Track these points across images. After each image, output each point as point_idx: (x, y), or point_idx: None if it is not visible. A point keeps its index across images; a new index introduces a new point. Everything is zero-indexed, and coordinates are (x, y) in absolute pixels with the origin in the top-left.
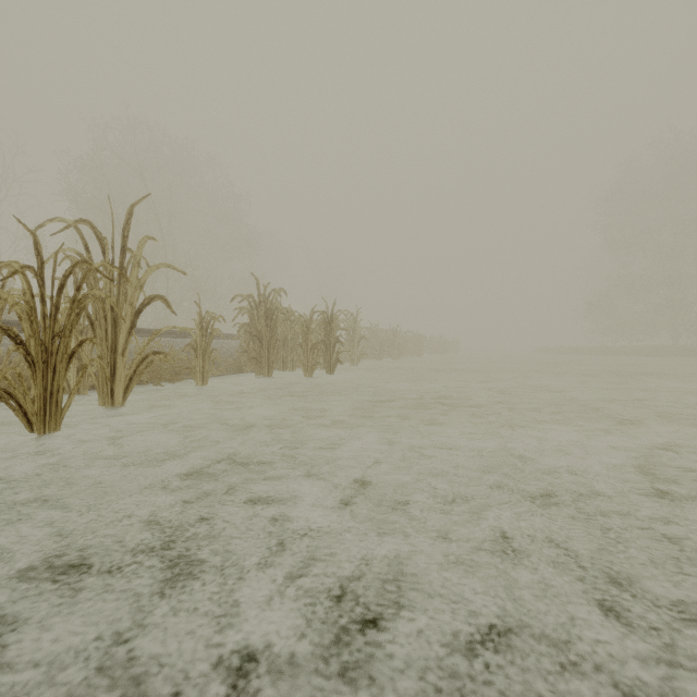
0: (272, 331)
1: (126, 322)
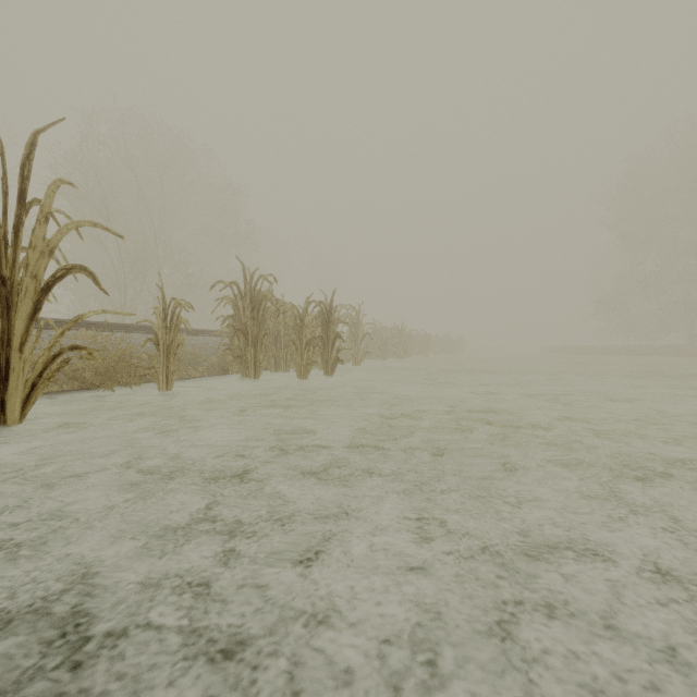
0: (260, 324)
1: (27, 302)
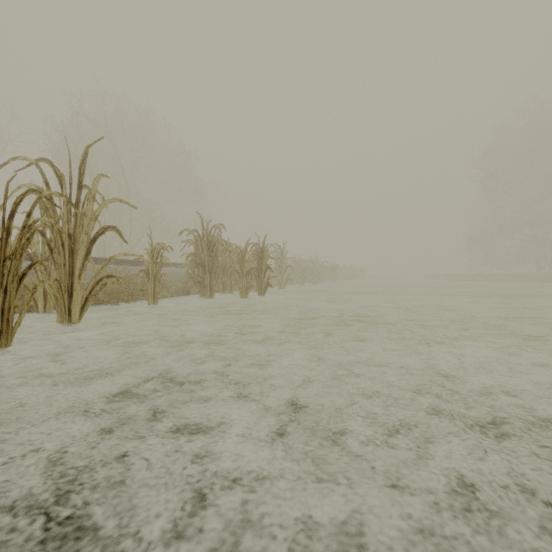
0: (214, 260)
1: (82, 249)
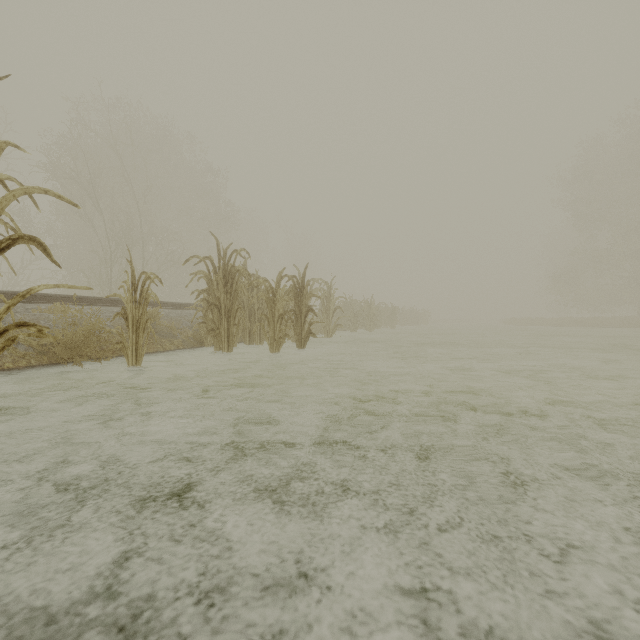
0: (233, 298)
1: None
